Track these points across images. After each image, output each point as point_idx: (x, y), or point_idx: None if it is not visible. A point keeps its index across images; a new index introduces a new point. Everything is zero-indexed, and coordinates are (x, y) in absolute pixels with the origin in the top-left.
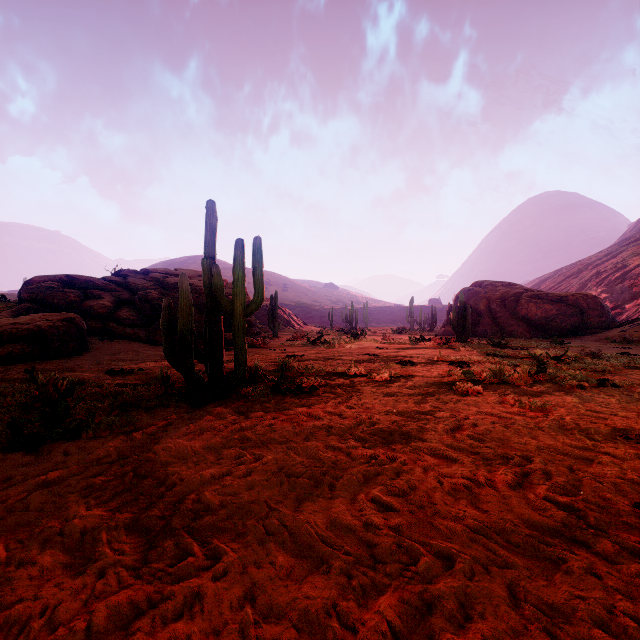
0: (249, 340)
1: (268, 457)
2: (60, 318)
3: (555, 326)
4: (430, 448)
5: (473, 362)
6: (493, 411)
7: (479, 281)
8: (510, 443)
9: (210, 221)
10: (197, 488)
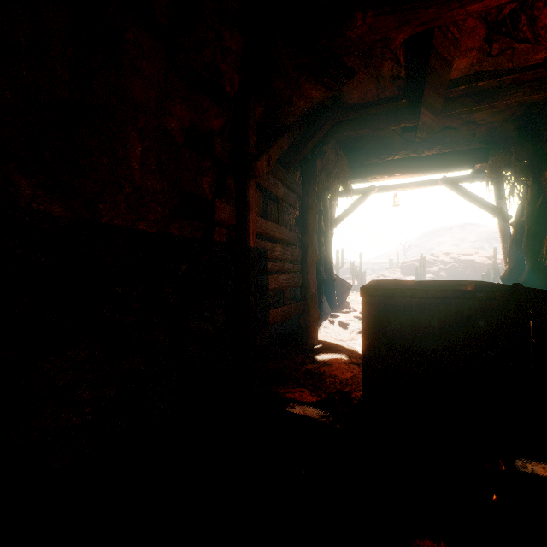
0: None
1: None
2: (429, 276)
3: None
4: None
5: None
6: None
7: None
8: None
9: (494, 253)
10: None
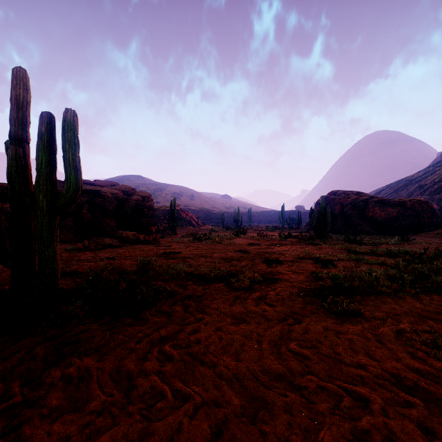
0: (142, 237)
1: None
2: None
3: (396, 225)
4: None
5: (337, 260)
6: (402, 373)
7: (334, 190)
8: None
9: (15, 92)
10: None
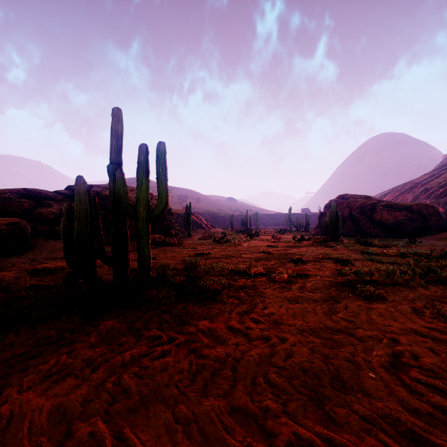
0: (167, 240)
1: None
2: (6, 222)
3: (403, 228)
4: (386, 416)
5: (353, 260)
6: (419, 328)
7: (342, 194)
8: None
9: (115, 127)
10: None
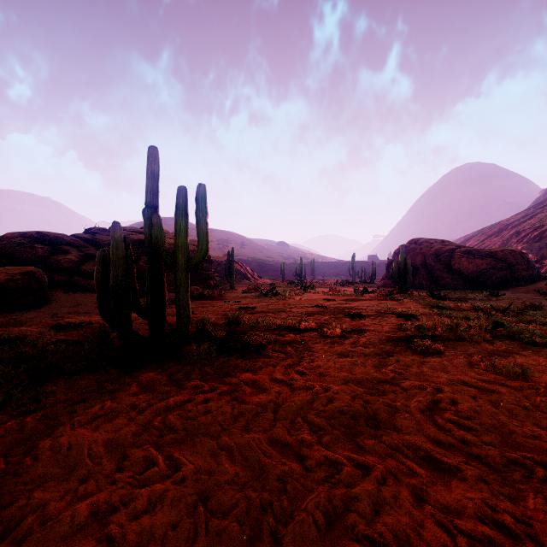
0: (206, 292)
1: (188, 467)
2: (20, 272)
3: (486, 279)
4: (410, 445)
5: (420, 314)
6: (467, 379)
7: (415, 239)
8: (512, 435)
9: (151, 168)
10: (57, 546)
